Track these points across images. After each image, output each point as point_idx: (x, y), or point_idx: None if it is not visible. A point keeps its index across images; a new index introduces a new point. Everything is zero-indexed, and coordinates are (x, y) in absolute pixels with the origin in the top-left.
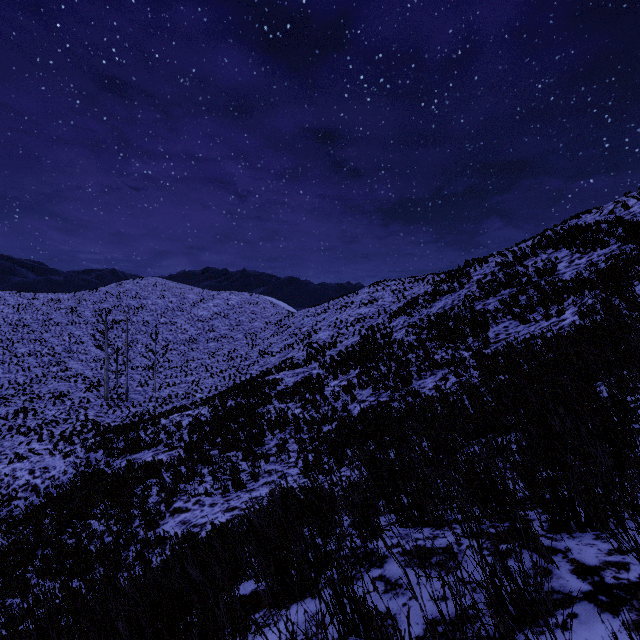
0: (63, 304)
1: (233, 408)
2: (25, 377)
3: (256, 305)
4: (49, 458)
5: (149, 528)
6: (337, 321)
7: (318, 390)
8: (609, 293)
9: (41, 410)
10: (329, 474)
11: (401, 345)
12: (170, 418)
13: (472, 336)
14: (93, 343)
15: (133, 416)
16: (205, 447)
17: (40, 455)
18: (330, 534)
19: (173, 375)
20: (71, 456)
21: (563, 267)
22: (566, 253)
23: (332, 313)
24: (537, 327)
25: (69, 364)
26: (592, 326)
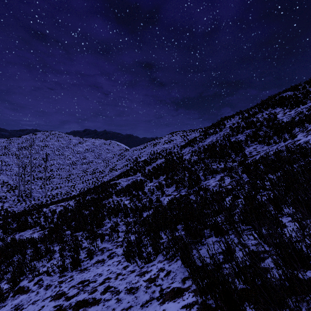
0: (0, 144)
1: (89, 200)
2: None
3: (109, 145)
4: None
5: None
6: (151, 151)
7: (140, 188)
8: None
9: None
10: (147, 262)
11: (189, 162)
12: (49, 207)
13: (234, 154)
14: (15, 165)
15: (31, 206)
16: (63, 228)
17: None
18: None
19: (61, 182)
20: None
21: (280, 116)
22: (280, 110)
23: (149, 148)
24: (278, 146)
25: None
26: None
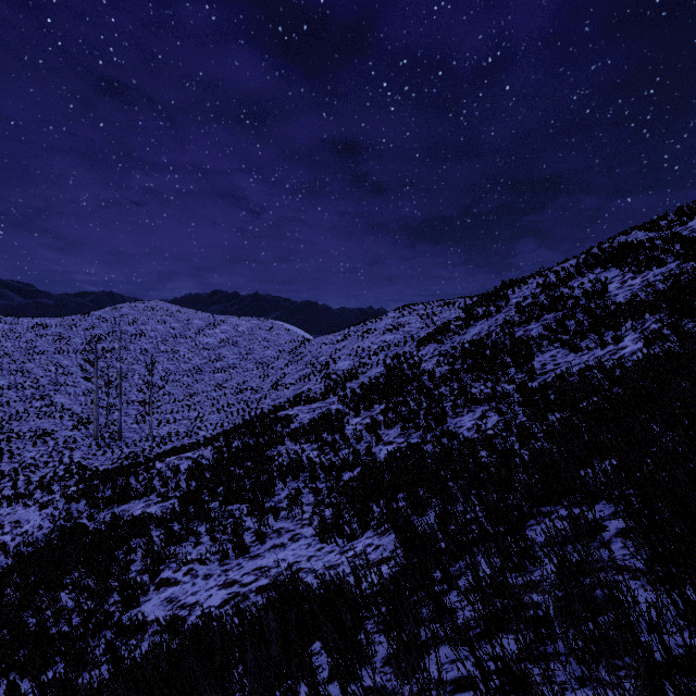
0: (50, 330)
1: (239, 449)
2: (3, 413)
3: (268, 331)
4: (22, 510)
5: (127, 607)
6: (359, 349)
7: (337, 429)
8: (678, 317)
9: (19, 452)
10: (351, 540)
11: (432, 377)
12: (166, 461)
13: (514, 367)
14: (83, 374)
15: (126, 458)
16: (204, 498)
17: (12, 506)
18: (356, 678)
19: (174, 410)
20: (48, 507)
21: (614, 288)
22: (617, 273)
23: (353, 340)
24: (591, 356)
25: (55, 398)
26: (666, 355)
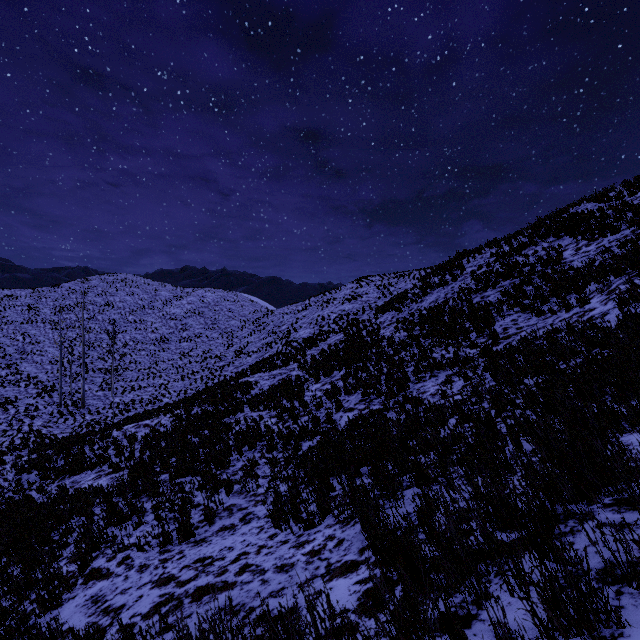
0: (19, 301)
1: (198, 417)
2: None
3: (233, 303)
4: None
5: (45, 608)
6: (319, 318)
7: (297, 395)
8: None
9: None
10: (309, 528)
11: (391, 342)
12: (124, 429)
13: (476, 331)
14: (51, 343)
15: (86, 426)
16: (155, 469)
17: None
18: None
19: (139, 378)
20: None
21: (569, 255)
22: (570, 241)
23: (313, 310)
24: (556, 319)
25: (21, 367)
26: None
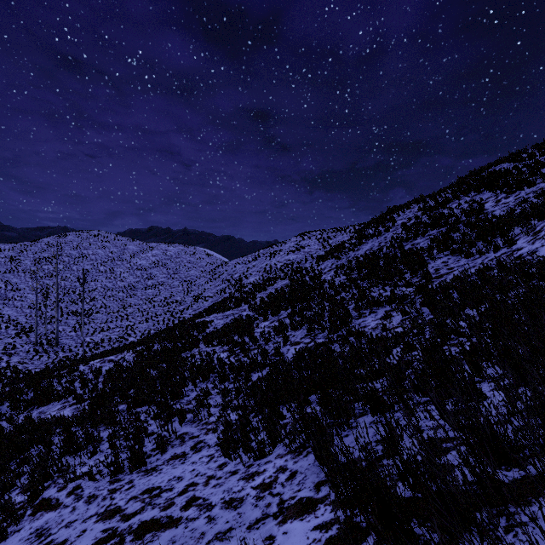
0: (3, 253)
1: (158, 352)
2: None
3: (192, 255)
4: None
5: None
6: (267, 267)
7: (247, 332)
8: None
9: None
10: (259, 457)
11: (332, 285)
12: (90, 364)
13: (410, 272)
14: (30, 290)
15: (58, 362)
16: (115, 400)
17: None
18: None
19: (109, 320)
20: None
21: (490, 206)
22: (490, 195)
23: (262, 260)
24: (485, 259)
25: (3, 311)
26: None
